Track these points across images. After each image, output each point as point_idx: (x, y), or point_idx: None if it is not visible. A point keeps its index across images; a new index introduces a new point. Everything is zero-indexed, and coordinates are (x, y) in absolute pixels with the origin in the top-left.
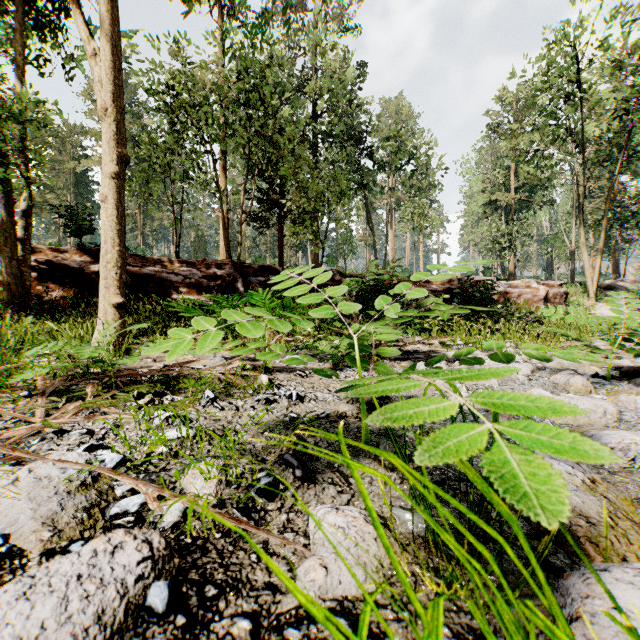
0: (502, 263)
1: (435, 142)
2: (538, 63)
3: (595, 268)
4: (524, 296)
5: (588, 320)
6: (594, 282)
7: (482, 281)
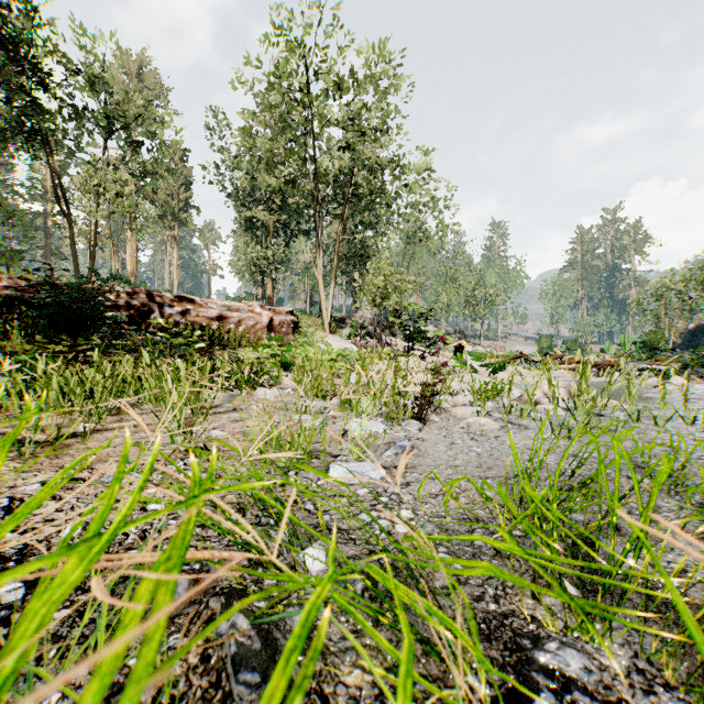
0: (263, 290)
1: (171, 116)
2: (276, 58)
3: (330, 300)
4: (246, 322)
5: (291, 353)
6: (329, 314)
7: (189, 298)
